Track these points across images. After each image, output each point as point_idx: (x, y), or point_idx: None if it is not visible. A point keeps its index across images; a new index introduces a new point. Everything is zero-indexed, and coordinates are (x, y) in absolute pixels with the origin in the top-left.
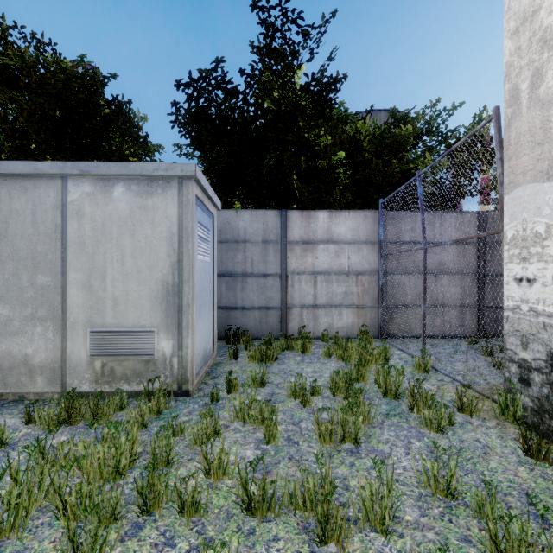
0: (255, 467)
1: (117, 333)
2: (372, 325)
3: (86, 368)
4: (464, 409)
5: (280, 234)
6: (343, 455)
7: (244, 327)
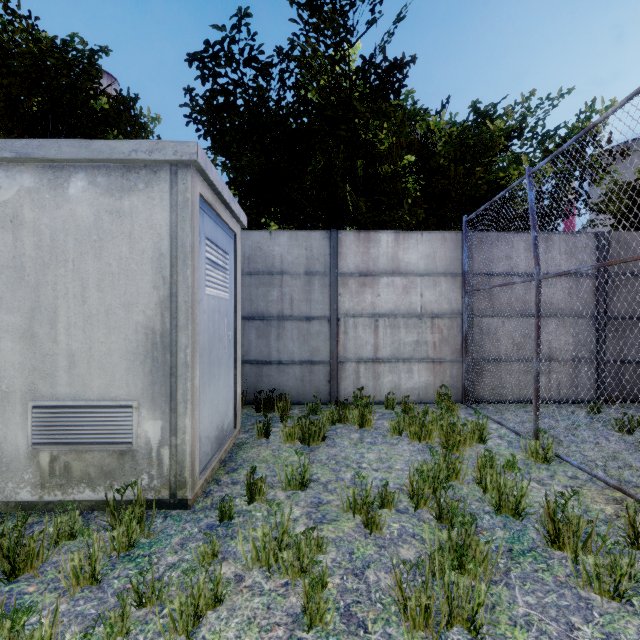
0: None
1: (74, 410)
2: (453, 385)
3: (26, 464)
4: None
5: (329, 263)
6: None
7: (280, 387)
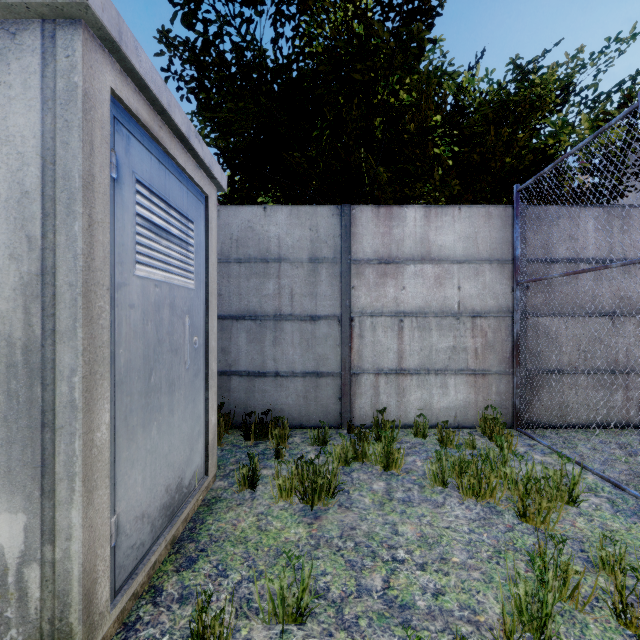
0: None
1: None
2: (501, 404)
3: None
4: None
5: (339, 247)
6: None
7: (277, 406)
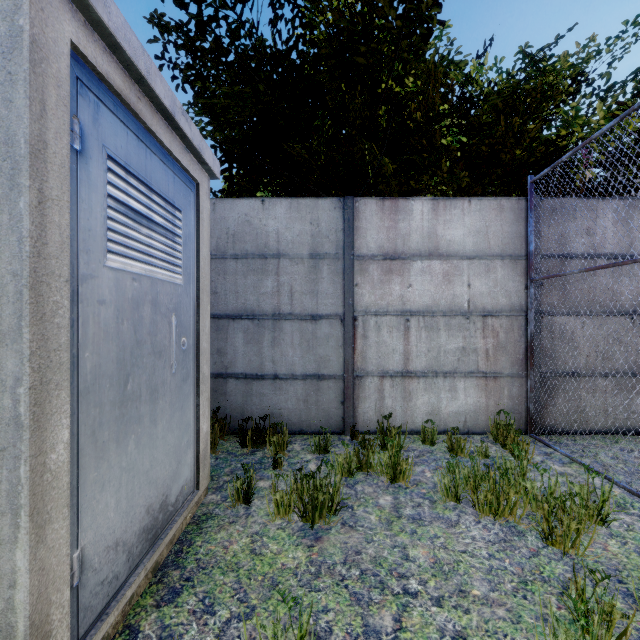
0: None
1: None
2: (513, 409)
3: None
4: None
5: (342, 242)
6: None
7: (276, 411)
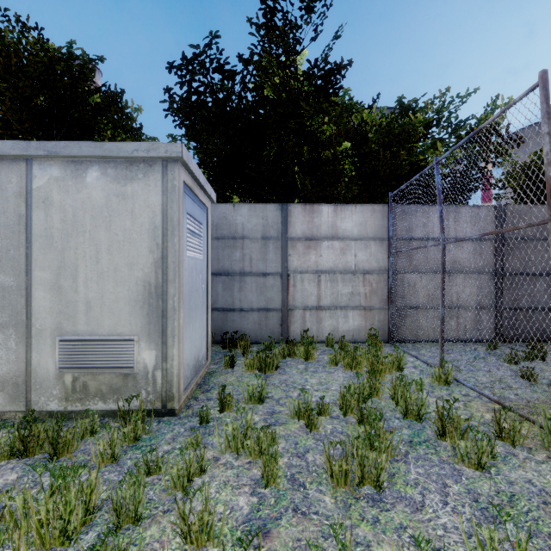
0: (247, 546)
1: (90, 343)
2: (381, 328)
3: (55, 383)
4: (504, 437)
5: (281, 230)
6: (363, 506)
7: (242, 330)
